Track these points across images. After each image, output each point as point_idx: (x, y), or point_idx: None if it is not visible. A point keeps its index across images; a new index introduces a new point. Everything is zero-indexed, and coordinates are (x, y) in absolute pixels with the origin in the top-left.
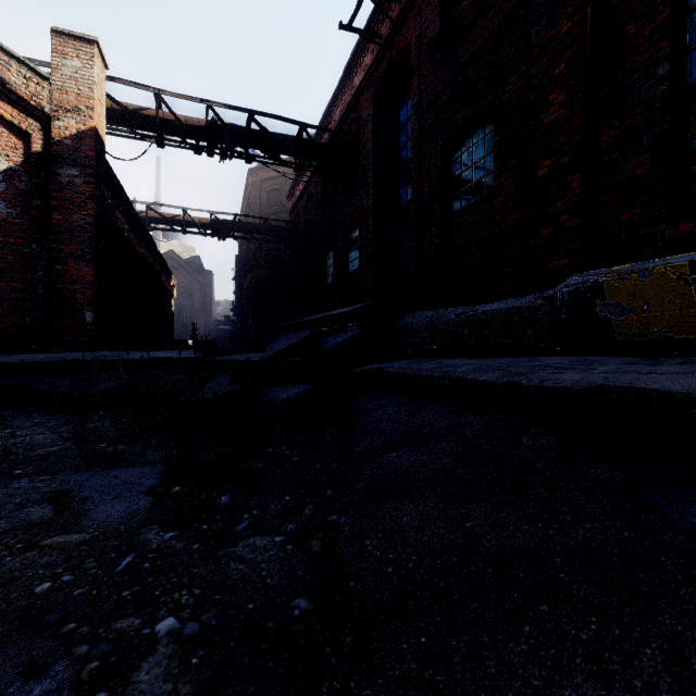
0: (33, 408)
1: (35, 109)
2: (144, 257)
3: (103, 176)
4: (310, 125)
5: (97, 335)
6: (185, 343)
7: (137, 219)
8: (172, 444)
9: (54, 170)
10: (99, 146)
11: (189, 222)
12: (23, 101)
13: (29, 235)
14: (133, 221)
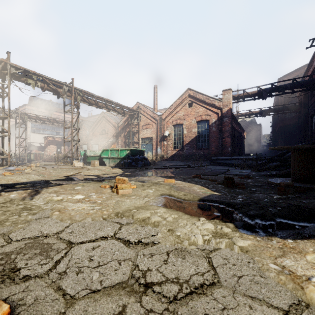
0: (225, 166)
1: (219, 108)
2: (237, 129)
3: (231, 117)
4: (297, 78)
5: (230, 153)
6: (249, 155)
7: (236, 120)
8: (251, 170)
9: (223, 119)
10: (231, 111)
11: (251, 114)
12: (217, 107)
13: (218, 133)
14: (235, 121)
